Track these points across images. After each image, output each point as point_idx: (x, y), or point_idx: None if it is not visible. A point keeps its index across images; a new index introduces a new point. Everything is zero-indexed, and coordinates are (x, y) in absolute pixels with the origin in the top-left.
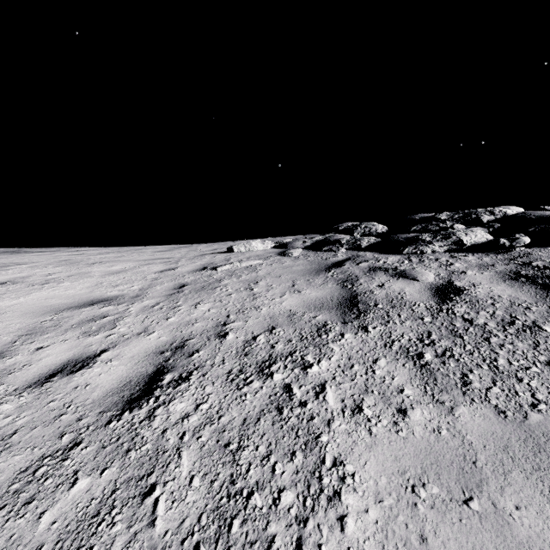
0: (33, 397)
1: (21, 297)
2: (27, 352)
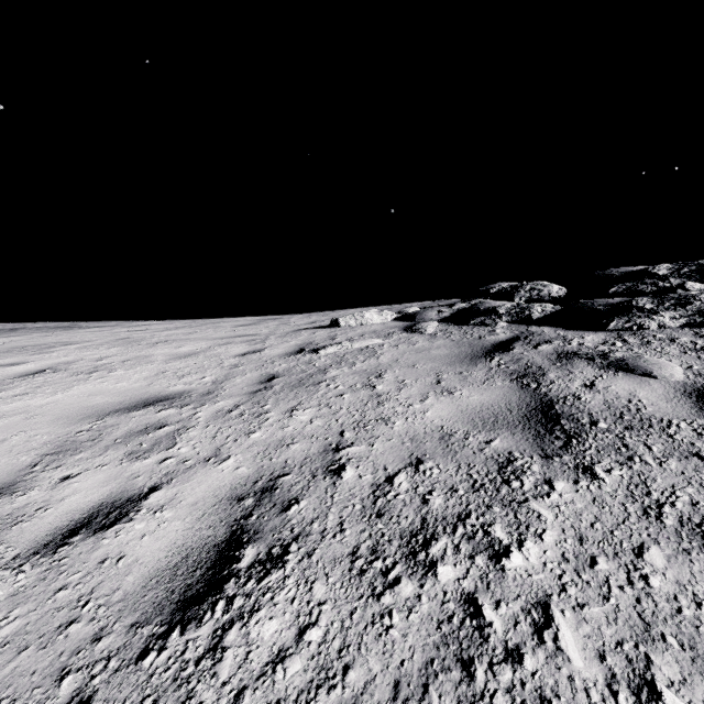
0: (36, 575)
1: (58, 392)
2: (46, 485)
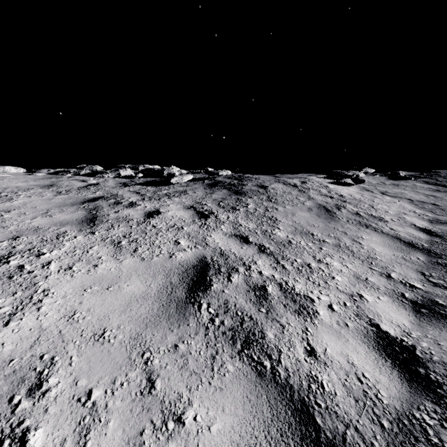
0: None
1: None
2: None
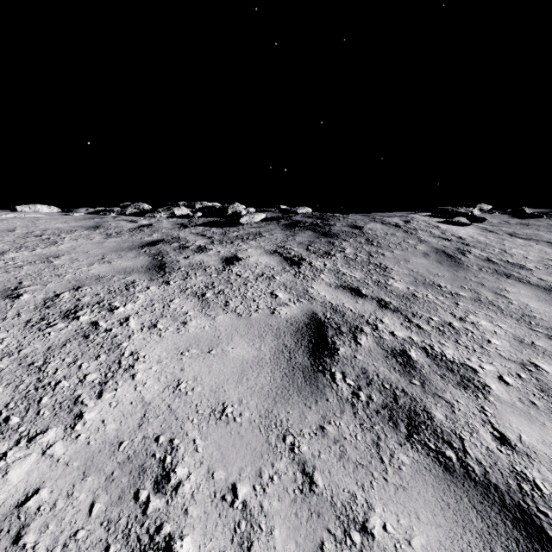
0: None
1: None
2: None
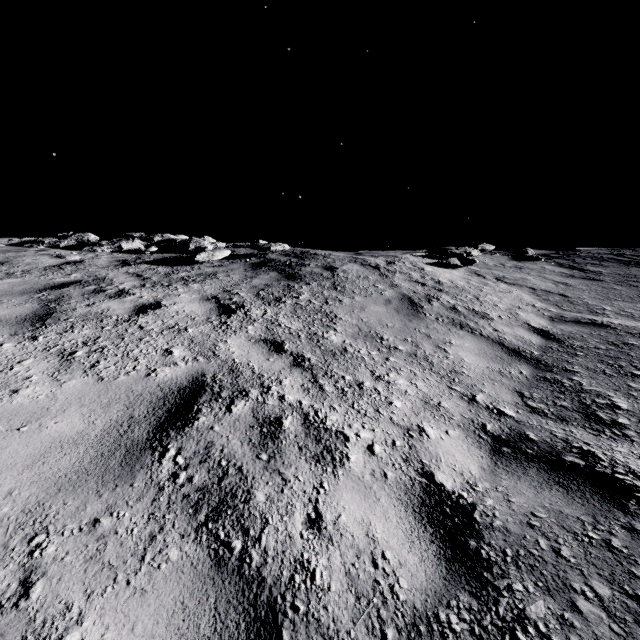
0: None
1: None
2: None
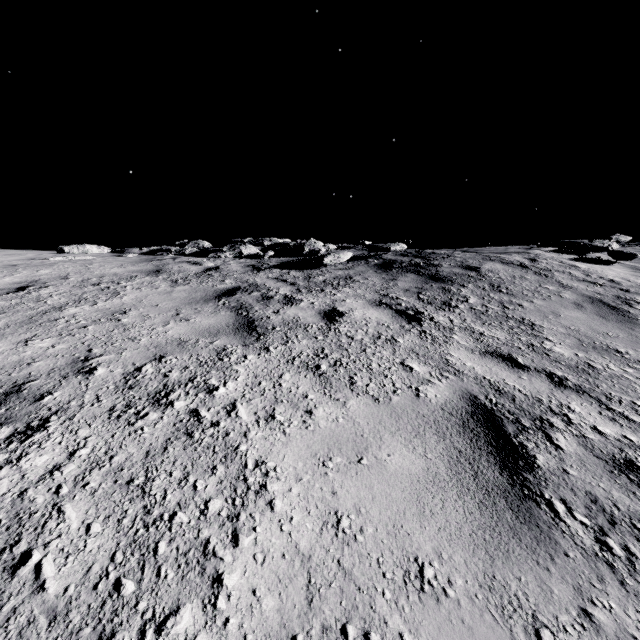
0: None
1: None
2: None
